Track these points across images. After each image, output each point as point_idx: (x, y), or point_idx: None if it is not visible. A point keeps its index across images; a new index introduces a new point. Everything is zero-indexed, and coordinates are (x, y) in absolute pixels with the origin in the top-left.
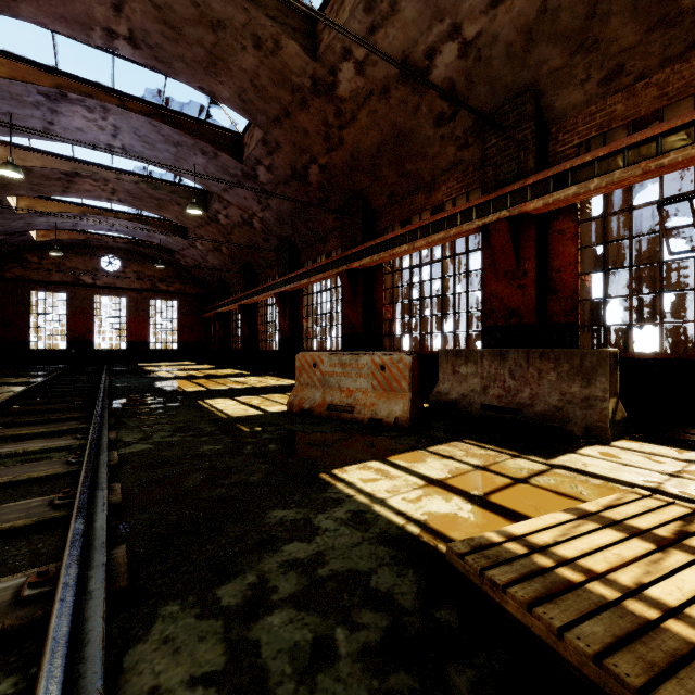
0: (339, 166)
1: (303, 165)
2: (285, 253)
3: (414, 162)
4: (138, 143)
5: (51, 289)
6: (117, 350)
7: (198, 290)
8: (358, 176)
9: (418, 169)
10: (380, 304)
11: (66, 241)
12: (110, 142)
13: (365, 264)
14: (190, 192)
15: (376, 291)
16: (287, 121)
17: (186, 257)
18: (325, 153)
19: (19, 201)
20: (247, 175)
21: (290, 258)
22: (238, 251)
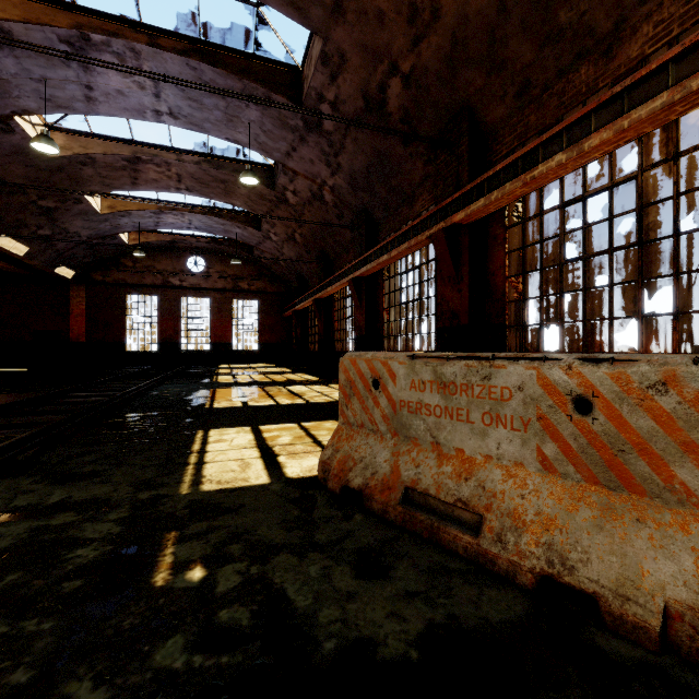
0: (432, 68)
1: (379, 84)
2: (361, 228)
3: (575, 0)
4: (184, 103)
5: (144, 292)
6: (202, 351)
7: (278, 288)
8: (464, 74)
9: (584, 14)
10: (500, 277)
11: (155, 244)
12: (156, 107)
13: (475, 211)
14: (255, 169)
15: (492, 257)
16: (351, 4)
17: (264, 253)
18: (409, 49)
19: (102, 202)
20: (309, 124)
21: (367, 234)
22: (311, 237)
